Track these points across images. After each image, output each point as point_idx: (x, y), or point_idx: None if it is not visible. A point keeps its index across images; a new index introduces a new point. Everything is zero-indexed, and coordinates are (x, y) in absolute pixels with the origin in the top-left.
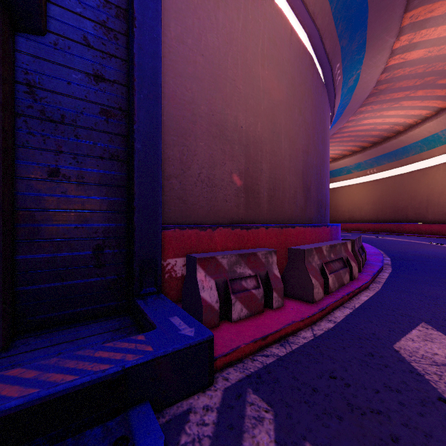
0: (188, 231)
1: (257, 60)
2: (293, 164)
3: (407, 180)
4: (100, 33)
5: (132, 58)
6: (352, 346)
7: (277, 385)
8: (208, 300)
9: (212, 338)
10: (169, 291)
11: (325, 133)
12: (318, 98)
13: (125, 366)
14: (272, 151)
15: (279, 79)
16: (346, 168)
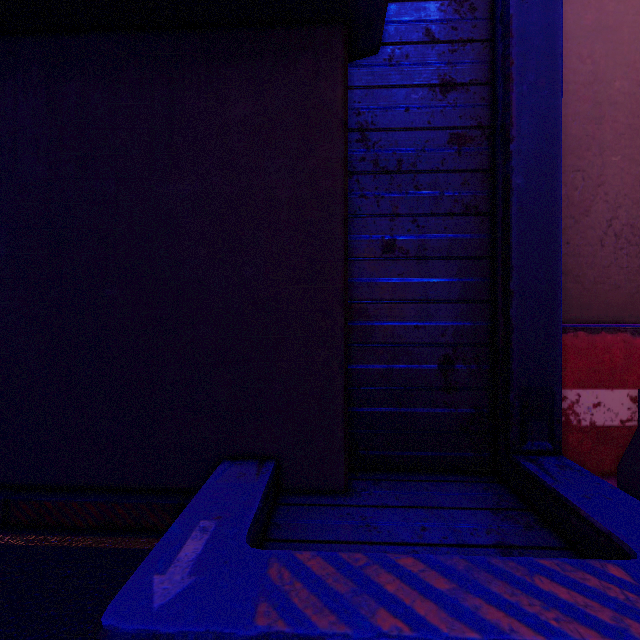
0: (604, 336)
1: None
2: None
3: None
4: (448, 12)
5: (507, 25)
6: None
7: None
8: None
9: None
10: (564, 451)
11: None
12: None
13: None
14: None
15: None
16: None
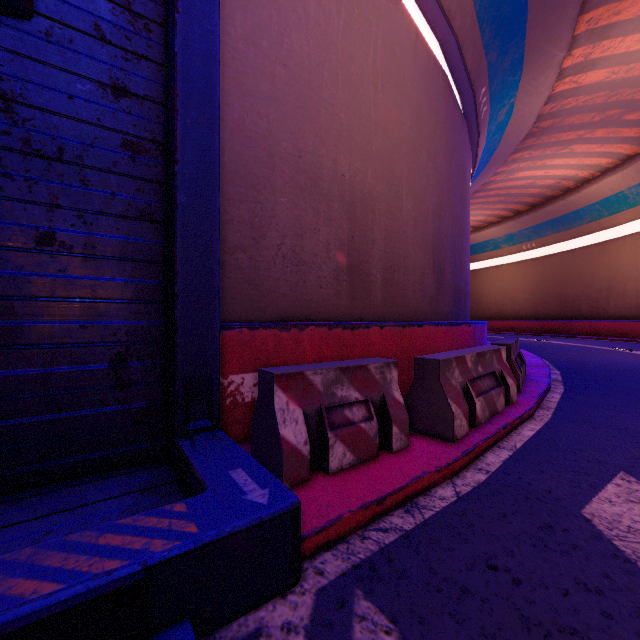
0: (262, 331)
1: (367, 77)
2: (420, 232)
3: (579, 258)
4: (122, 20)
5: (173, 60)
6: (517, 513)
7: (403, 582)
8: (292, 440)
9: (298, 507)
10: (233, 425)
11: (464, 189)
12: (455, 137)
13: (148, 562)
14: (388, 213)
15: (399, 106)
16: (493, 241)
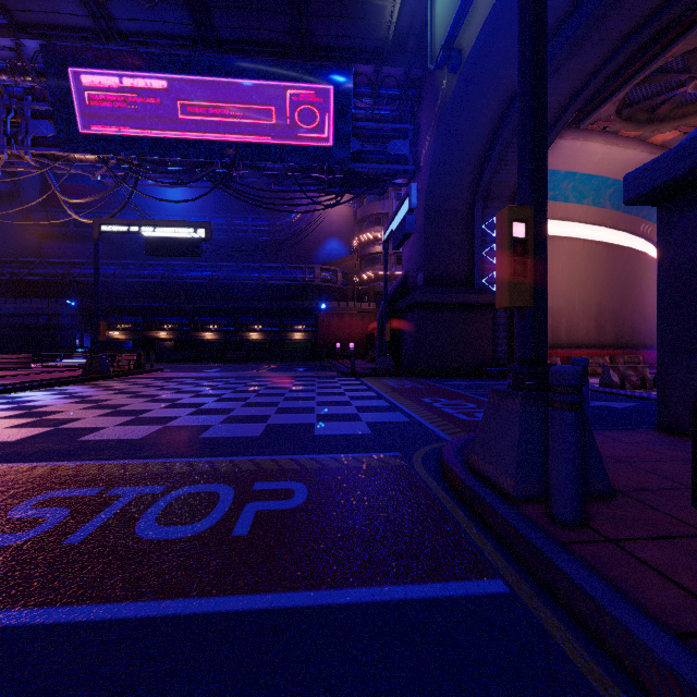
0: None
1: (559, 272)
2: (586, 314)
3: None
4: None
5: None
6: None
7: None
8: None
9: None
10: None
11: (629, 280)
12: (617, 261)
13: None
14: (568, 312)
15: (574, 273)
16: None
